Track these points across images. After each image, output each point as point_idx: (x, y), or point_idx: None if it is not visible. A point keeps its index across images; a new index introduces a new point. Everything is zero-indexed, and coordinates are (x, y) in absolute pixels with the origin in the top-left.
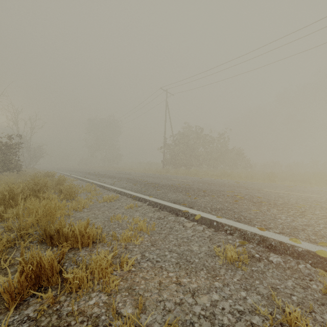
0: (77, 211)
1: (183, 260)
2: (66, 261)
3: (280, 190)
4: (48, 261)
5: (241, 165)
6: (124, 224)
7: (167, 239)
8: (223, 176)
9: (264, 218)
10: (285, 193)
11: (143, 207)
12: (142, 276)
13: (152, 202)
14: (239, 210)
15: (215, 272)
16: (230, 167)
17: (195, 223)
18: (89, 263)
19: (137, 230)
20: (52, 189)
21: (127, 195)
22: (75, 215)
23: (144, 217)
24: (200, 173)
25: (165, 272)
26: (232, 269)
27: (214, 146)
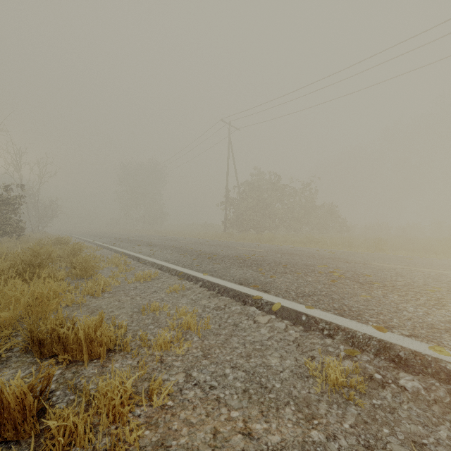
0: (94, 296)
1: (255, 385)
2: (58, 386)
3: (396, 264)
4: (14, 397)
5: (334, 227)
6: (163, 318)
7: (229, 344)
8: (309, 243)
9: (380, 309)
10: (405, 269)
11: (194, 290)
12: (184, 417)
13: (207, 282)
14: (340, 296)
15: (310, 409)
16: (319, 231)
17: (273, 316)
18: (96, 391)
19: (182, 329)
20: (63, 262)
21: (171, 271)
22: (90, 304)
23: (194, 307)
24: (276, 239)
25: (225, 409)
26: (339, 402)
27: (296, 202)
